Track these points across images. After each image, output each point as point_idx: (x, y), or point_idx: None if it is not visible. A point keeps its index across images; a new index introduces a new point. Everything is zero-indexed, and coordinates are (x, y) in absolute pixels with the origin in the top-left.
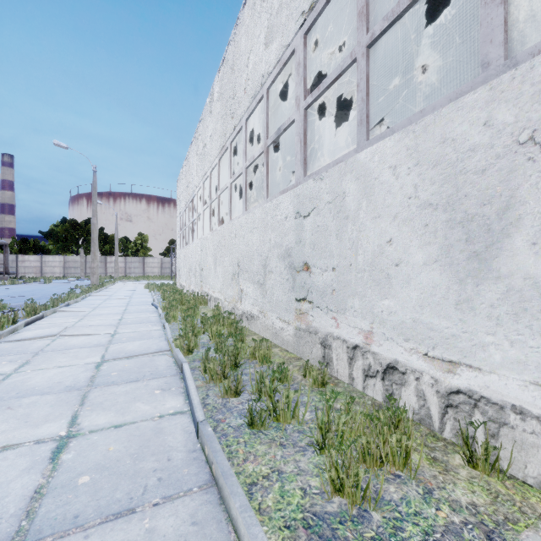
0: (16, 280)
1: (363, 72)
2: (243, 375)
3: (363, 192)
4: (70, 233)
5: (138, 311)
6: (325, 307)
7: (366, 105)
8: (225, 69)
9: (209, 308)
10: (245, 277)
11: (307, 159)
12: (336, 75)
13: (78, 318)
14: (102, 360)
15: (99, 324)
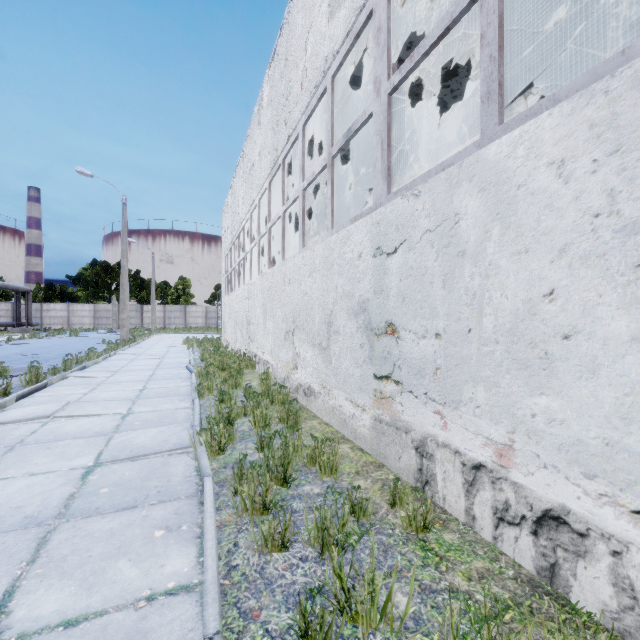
0: (40, 332)
1: (492, 12)
2: (296, 499)
3: (493, 210)
4: (101, 278)
5: (167, 377)
6: (422, 393)
7: (498, 65)
8: (276, 63)
9: (257, 373)
10: (302, 337)
11: (391, 168)
12: (442, 30)
13: (89, 387)
14: (96, 462)
15: (112, 397)
